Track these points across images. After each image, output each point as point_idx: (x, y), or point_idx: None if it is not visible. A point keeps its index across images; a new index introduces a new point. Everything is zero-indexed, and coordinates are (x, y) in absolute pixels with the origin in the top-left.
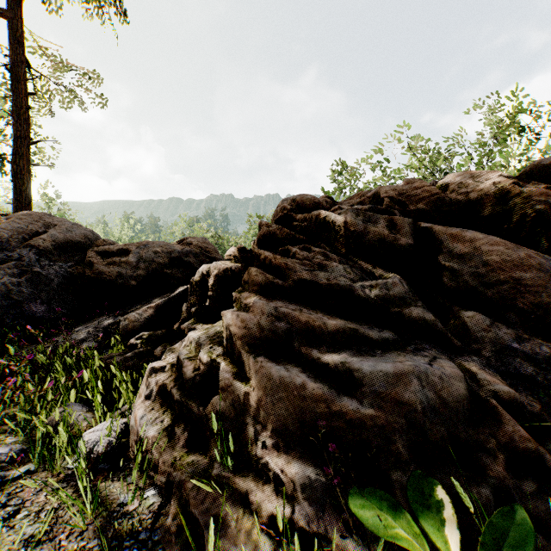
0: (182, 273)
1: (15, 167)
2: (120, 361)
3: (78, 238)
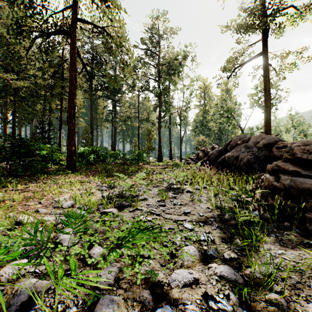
0: None
1: (264, 112)
2: None
3: (272, 142)
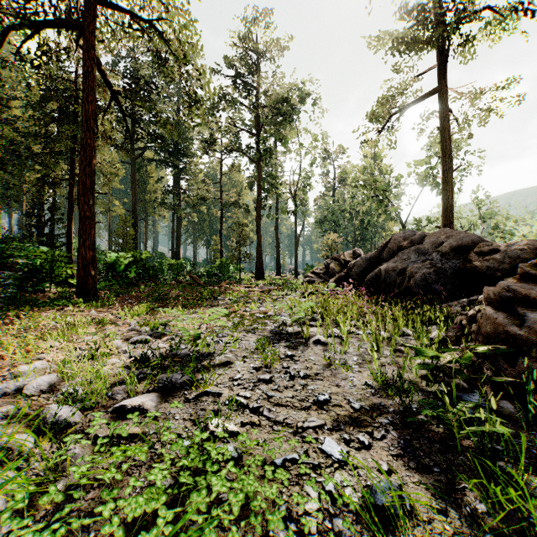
0: None
1: (443, 192)
2: None
3: (466, 243)
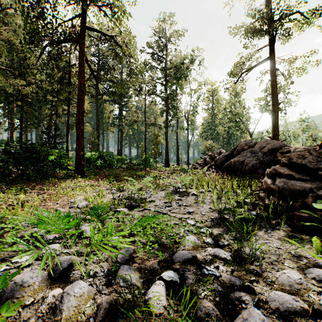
0: None
1: (272, 117)
2: None
3: (276, 147)
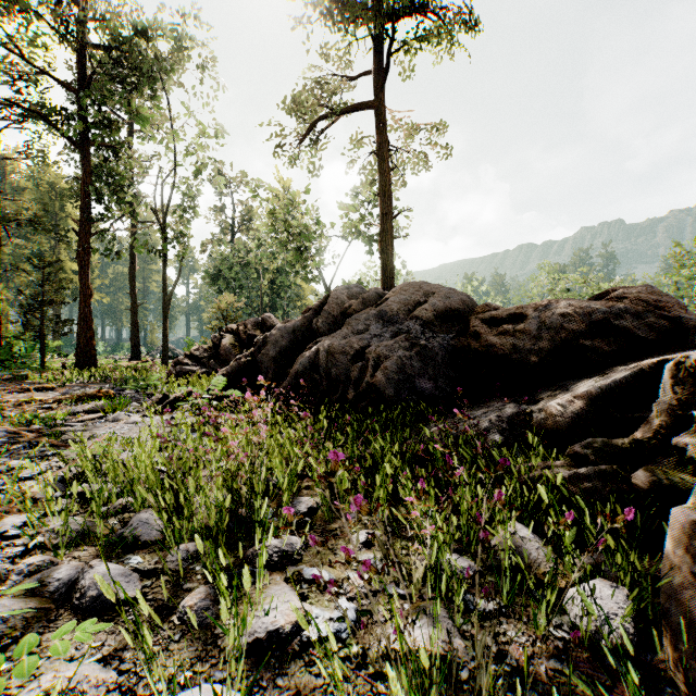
0: (611, 345)
1: (382, 244)
2: (569, 477)
3: (457, 305)
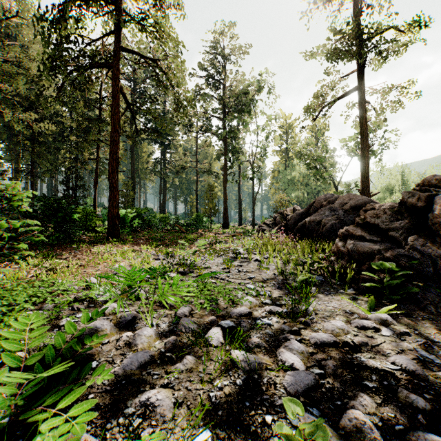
0: None
1: (361, 164)
2: None
3: (360, 204)
